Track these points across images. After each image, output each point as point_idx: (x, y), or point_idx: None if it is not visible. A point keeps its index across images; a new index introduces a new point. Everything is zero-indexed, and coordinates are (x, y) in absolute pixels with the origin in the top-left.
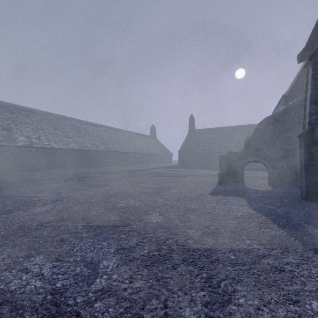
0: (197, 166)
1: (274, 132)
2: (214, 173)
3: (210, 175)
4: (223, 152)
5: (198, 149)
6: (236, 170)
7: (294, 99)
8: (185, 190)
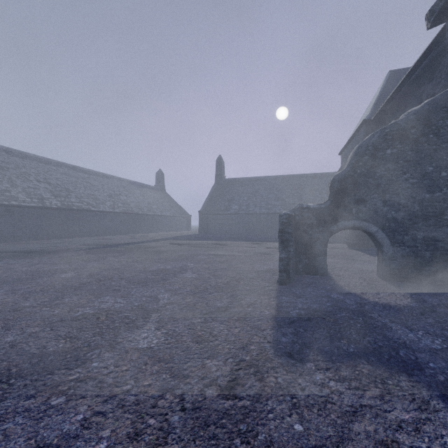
0: (227, 235)
1: (395, 163)
2: (259, 249)
3: (252, 253)
4: (266, 214)
5: (229, 209)
6: (313, 247)
7: (379, 127)
8: (190, 323)
